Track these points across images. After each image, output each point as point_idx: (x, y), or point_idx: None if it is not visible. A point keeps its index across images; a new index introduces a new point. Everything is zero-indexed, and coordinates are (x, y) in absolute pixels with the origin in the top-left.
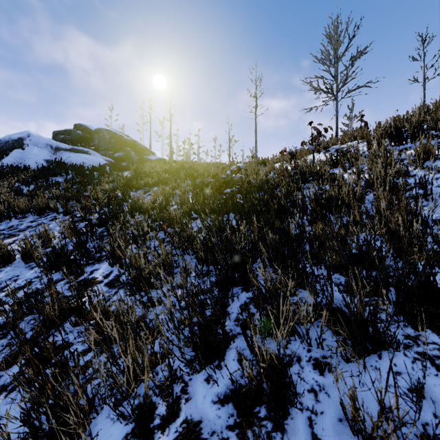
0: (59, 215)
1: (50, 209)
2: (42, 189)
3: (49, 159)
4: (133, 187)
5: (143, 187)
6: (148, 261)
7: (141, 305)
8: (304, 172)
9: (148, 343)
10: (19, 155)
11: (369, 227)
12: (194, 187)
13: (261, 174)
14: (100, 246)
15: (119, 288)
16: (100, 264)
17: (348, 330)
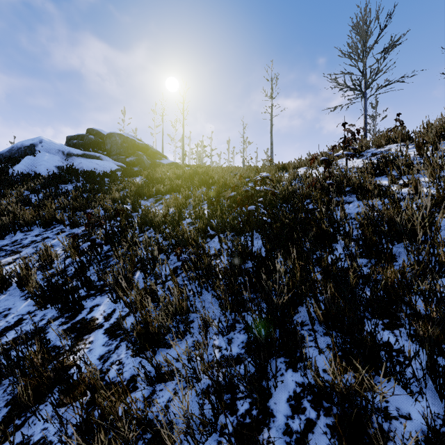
0: (65, 228)
1: (57, 221)
2: (50, 198)
3: (61, 165)
4: (144, 195)
5: (154, 195)
6: (158, 299)
7: (145, 389)
8: (340, 182)
9: None
10: (30, 161)
11: None
12: (210, 196)
13: (287, 184)
14: (104, 272)
15: (121, 339)
16: (102, 297)
17: None
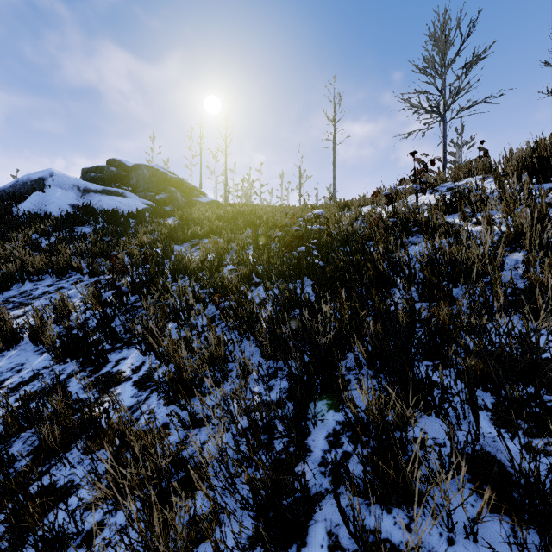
0: (84, 277)
1: (73, 269)
2: (64, 243)
3: (76, 203)
4: (177, 239)
5: (190, 238)
6: (193, 349)
7: (178, 429)
8: (406, 221)
9: (188, 496)
10: (39, 199)
11: (518, 310)
12: (256, 240)
13: (346, 223)
14: (131, 324)
15: (151, 390)
16: (130, 350)
17: (533, 528)
